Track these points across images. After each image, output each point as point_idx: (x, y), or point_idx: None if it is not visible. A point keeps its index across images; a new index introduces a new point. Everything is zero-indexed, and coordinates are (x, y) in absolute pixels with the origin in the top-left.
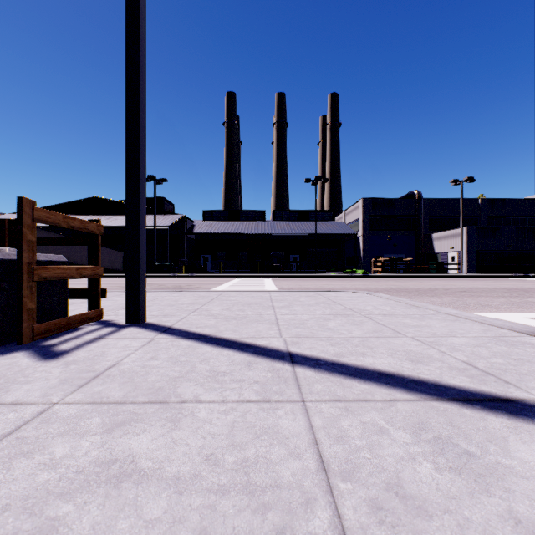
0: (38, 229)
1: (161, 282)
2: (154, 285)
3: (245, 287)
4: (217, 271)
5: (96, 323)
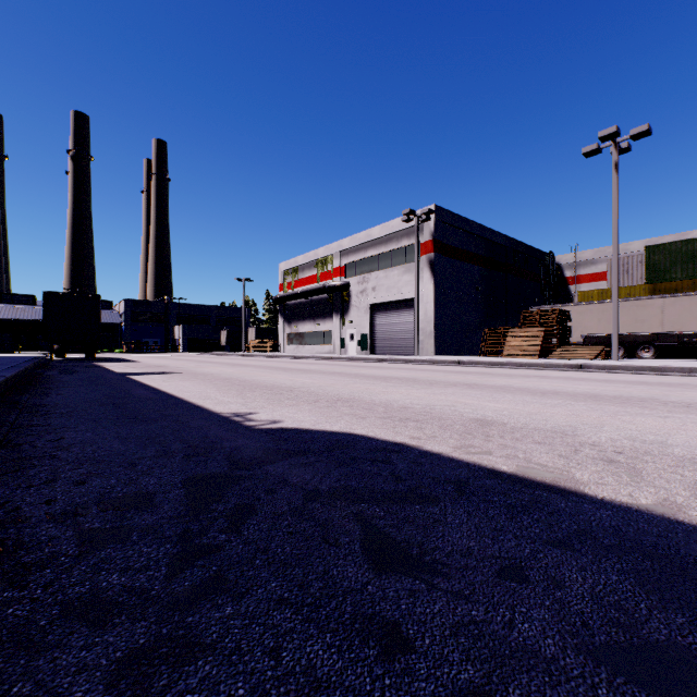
0: None
1: None
2: None
3: None
4: None
5: None
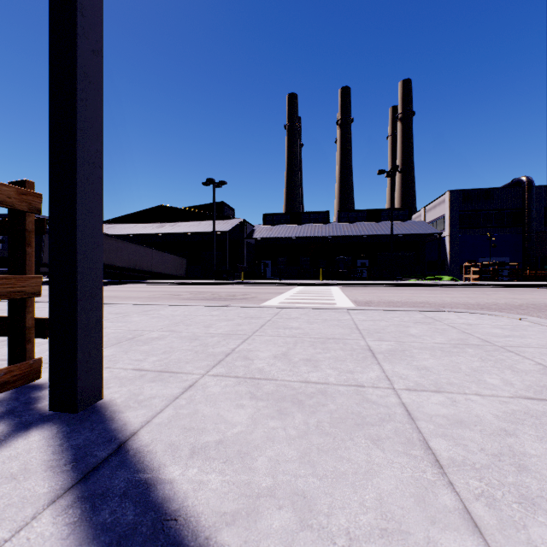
0: (108, 237)
1: (216, 290)
2: (207, 294)
3: (309, 299)
4: (278, 277)
5: (7, 395)
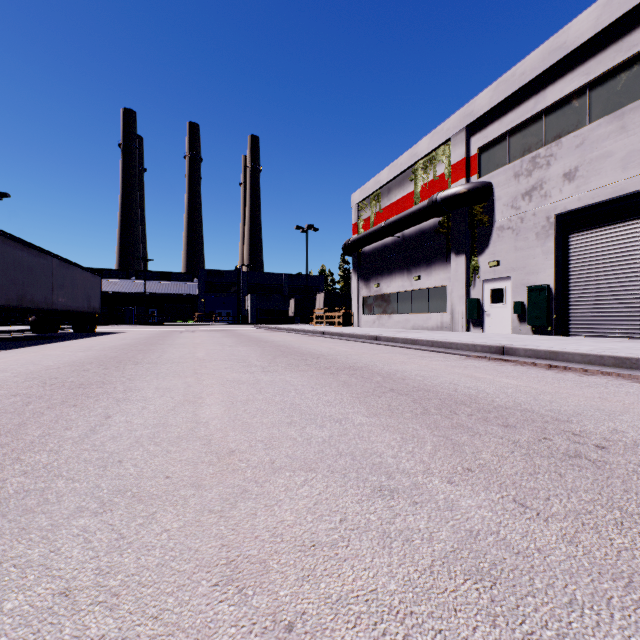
0: None
1: None
2: None
3: None
4: None
5: None
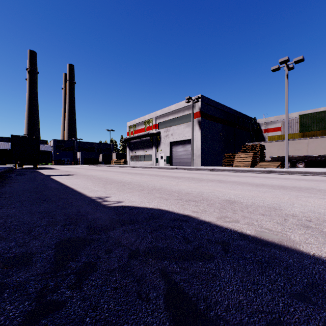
0: None
1: None
2: None
3: None
4: None
5: None
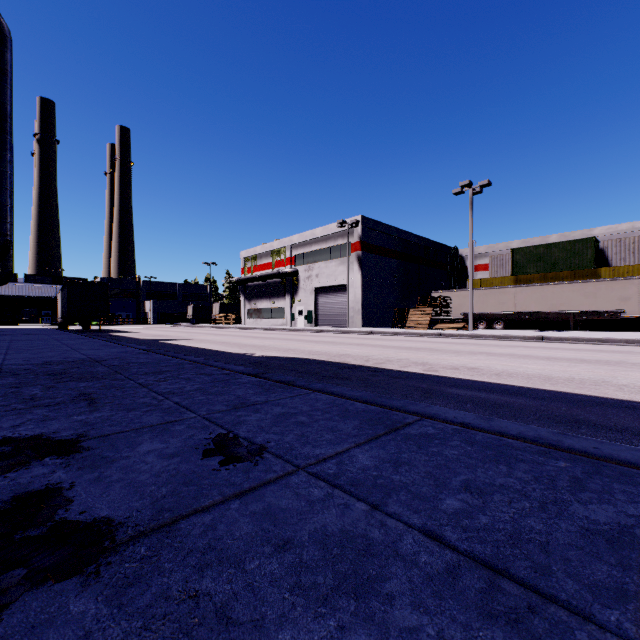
0: None
1: None
2: None
3: None
4: None
5: None
